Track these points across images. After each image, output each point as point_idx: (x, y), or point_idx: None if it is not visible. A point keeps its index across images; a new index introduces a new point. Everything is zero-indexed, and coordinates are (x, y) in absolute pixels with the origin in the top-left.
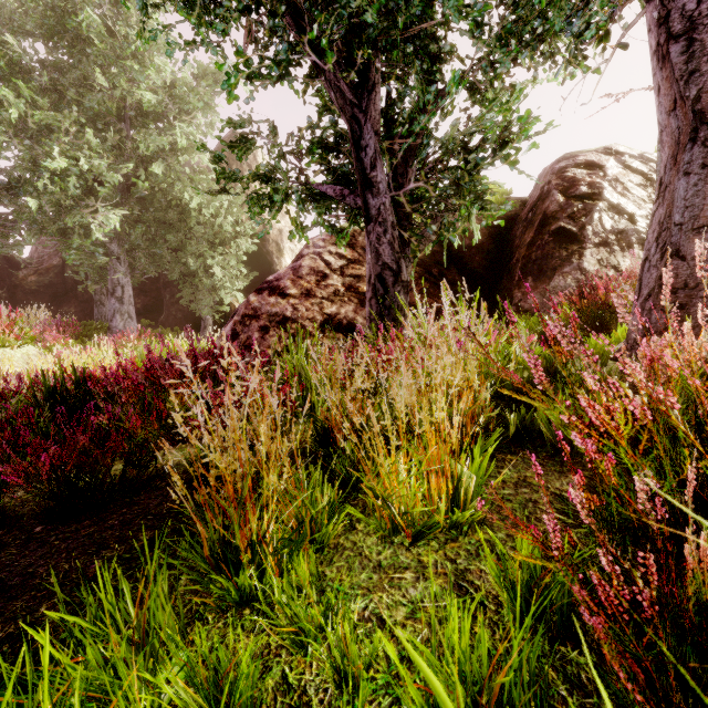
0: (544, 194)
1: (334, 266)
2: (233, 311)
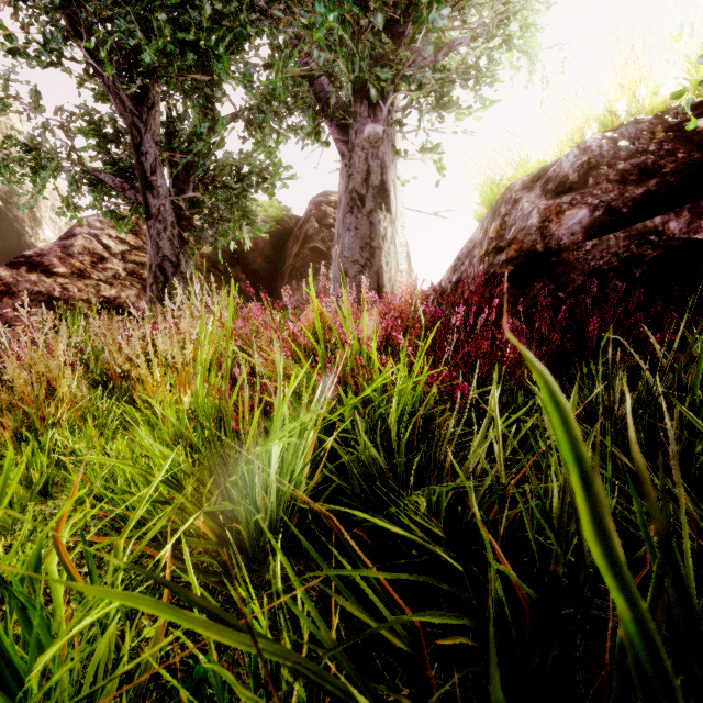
0: (307, 218)
1: (114, 249)
2: None
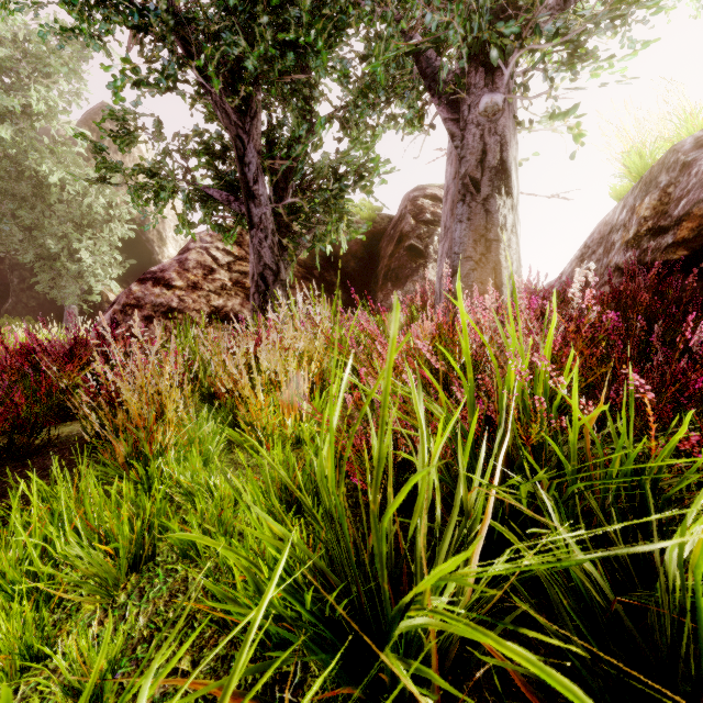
0: (402, 216)
1: (222, 261)
2: (106, 301)
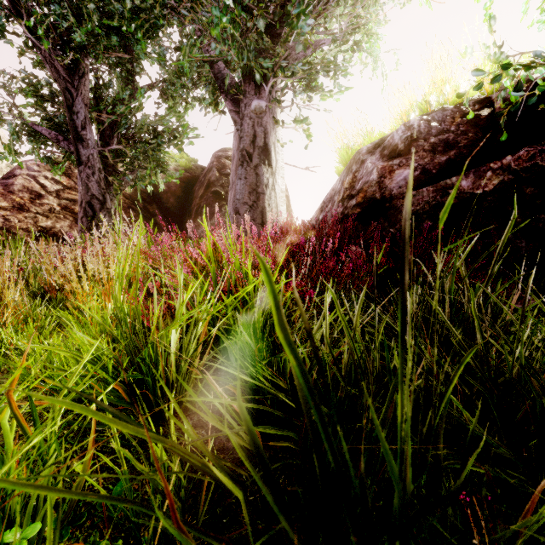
0: (210, 168)
1: (50, 188)
2: None
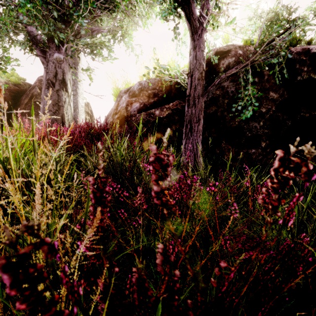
0: (34, 86)
1: None
2: None
